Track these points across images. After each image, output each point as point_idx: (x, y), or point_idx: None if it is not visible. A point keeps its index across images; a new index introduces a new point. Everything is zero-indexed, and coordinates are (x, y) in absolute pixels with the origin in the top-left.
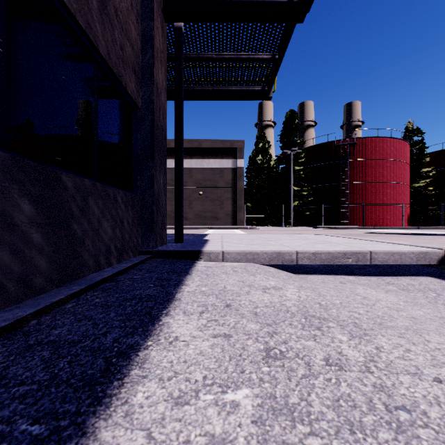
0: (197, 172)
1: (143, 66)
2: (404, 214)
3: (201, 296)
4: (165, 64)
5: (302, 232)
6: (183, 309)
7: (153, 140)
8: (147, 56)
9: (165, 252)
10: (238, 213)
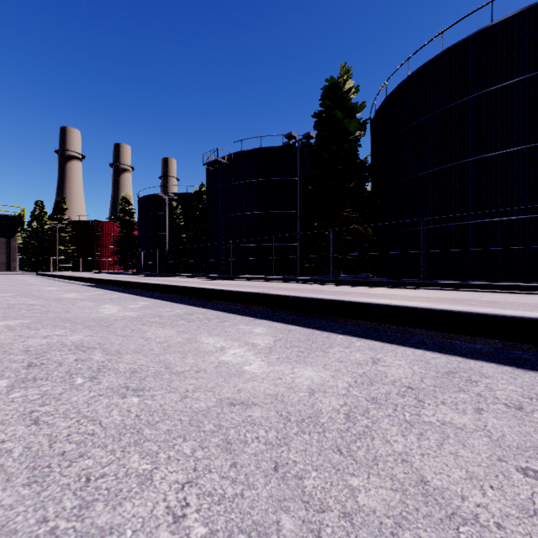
0: None
1: None
2: None
3: None
4: None
5: None
6: None
7: None
8: None
9: None
10: (13, 263)
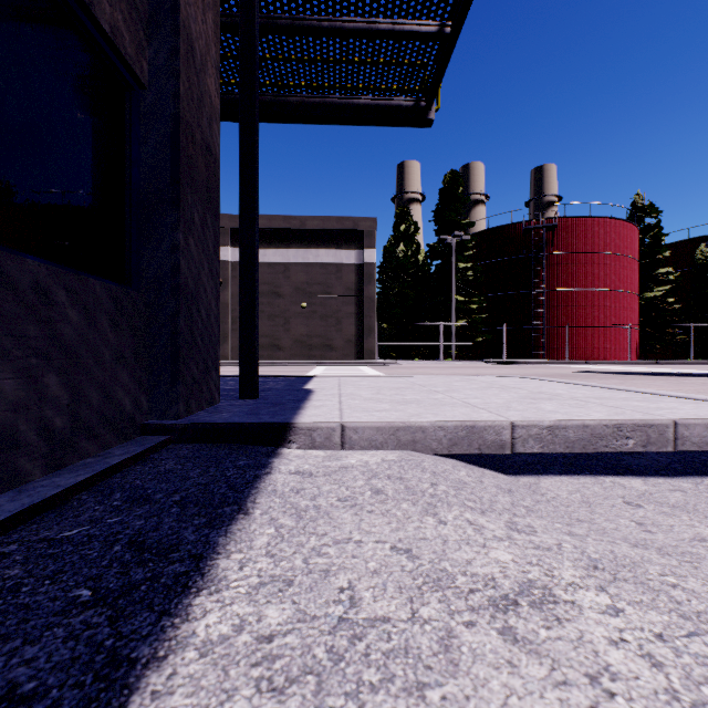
0: (298, 271)
1: None
2: (631, 341)
3: (252, 699)
4: (218, 13)
5: (476, 371)
6: None
7: (178, 162)
8: None
9: (206, 427)
10: (367, 339)
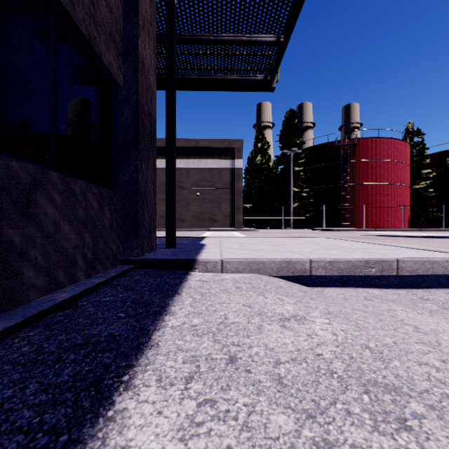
0: (195, 173)
1: (125, 36)
2: (405, 216)
3: (191, 337)
4: (155, 40)
5: (304, 235)
6: (158, 369)
7: (137, 125)
8: (130, 24)
9: (152, 260)
10: (237, 215)
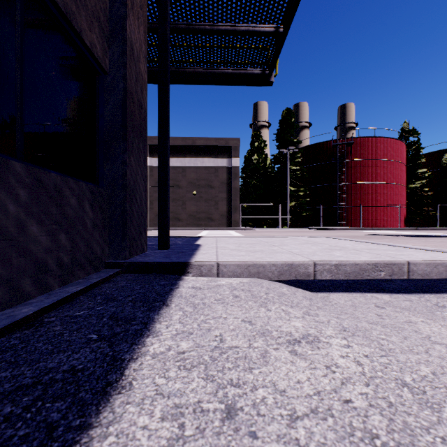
0: (191, 171)
1: (112, 16)
2: (401, 215)
3: (177, 371)
4: (146, 26)
5: (301, 234)
6: (124, 432)
7: (125, 115)
8: (116, 4)
9: (141, 264)
10: (234, 214)
